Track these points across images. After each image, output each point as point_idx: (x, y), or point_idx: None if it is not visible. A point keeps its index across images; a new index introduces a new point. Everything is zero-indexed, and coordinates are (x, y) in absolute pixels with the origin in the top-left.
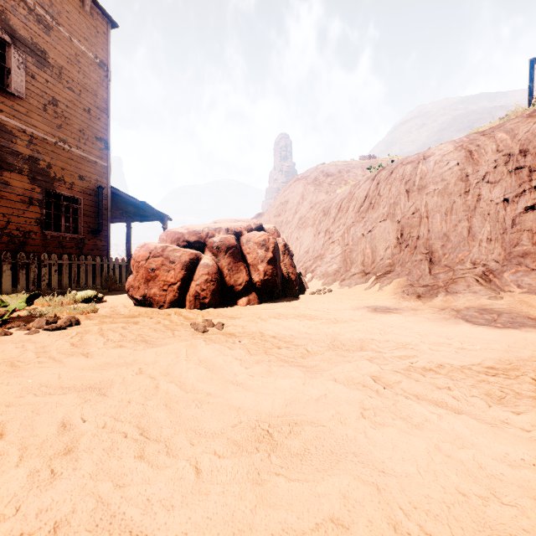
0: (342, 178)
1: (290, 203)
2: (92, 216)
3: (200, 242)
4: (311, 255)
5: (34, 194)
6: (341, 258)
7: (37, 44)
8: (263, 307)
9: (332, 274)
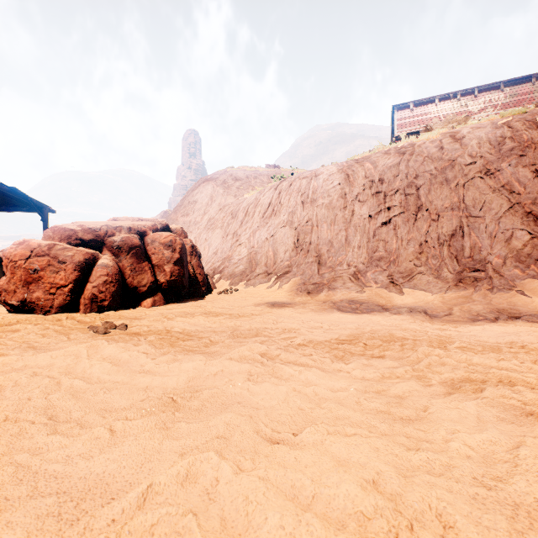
0: (249, 184)
1: (199, 203)
2: None
3: (97, 241)
4: (220, 257)
5: None
6: (247, 259)
7: None
8: (169, 308)
9: (238, 274)
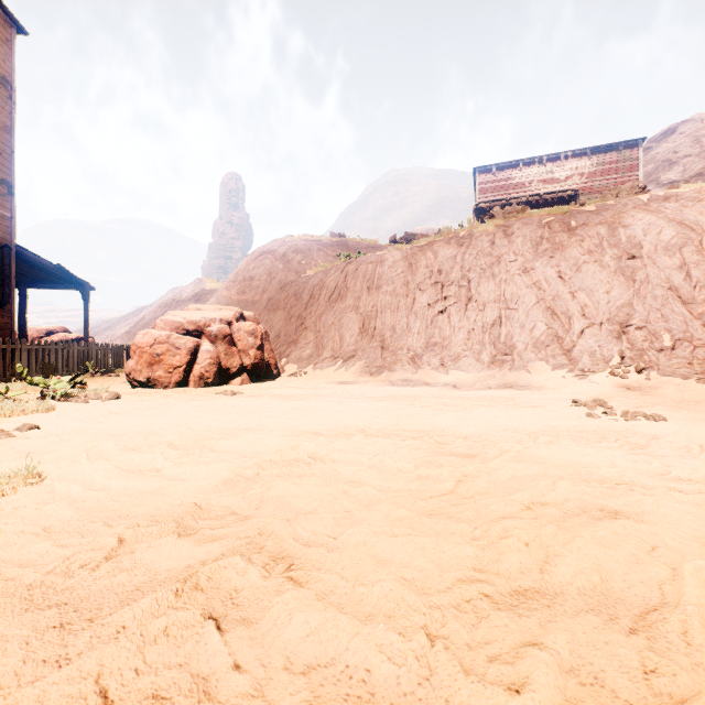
0: (312, 257)
1: (256, 280)
2: None
3: (198, 331)
4: (285, 340)
5: None
6: (314, 344)
7: None
8: (257, 385)
9: (306, 358)
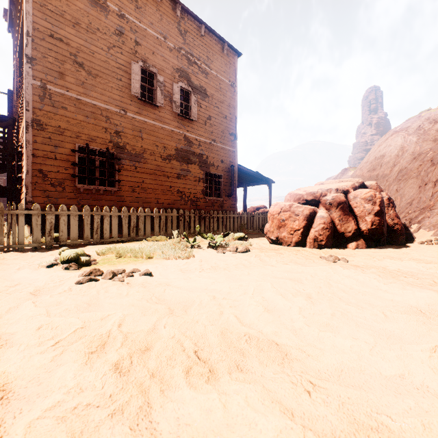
0: None
1: (386, 156)
2: (227, 185)
3: (315, 200)
4: (416, 207)
5: (201, 175)
6: None
7: (202, 86)
8: (372, 251)
9: None
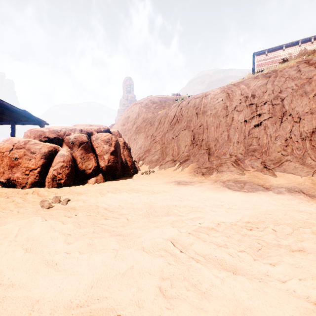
0: (161, 105)
1: (130, 117)
2: None
3: (59, 138)
4: (143, 150)
5: None
6: (160, 151)
7: None
8: (106, 184)
9: (154, 161)
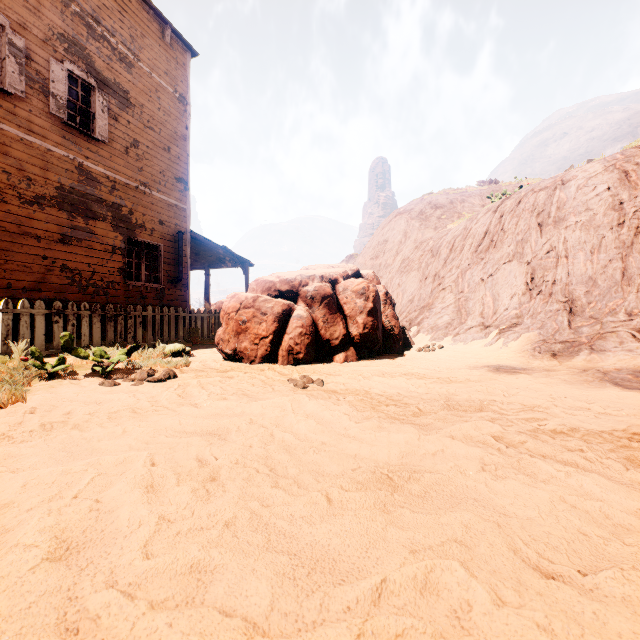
0: (454, 210)
1: (389, 242)
2: (172, 264)
3: (292, 291)
4: (417, 305)
5: (117, 243)
6: (454, 308)
7: (119, 85)
8: (363, 364)
9: (442, 327)
